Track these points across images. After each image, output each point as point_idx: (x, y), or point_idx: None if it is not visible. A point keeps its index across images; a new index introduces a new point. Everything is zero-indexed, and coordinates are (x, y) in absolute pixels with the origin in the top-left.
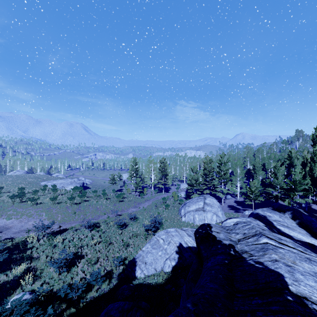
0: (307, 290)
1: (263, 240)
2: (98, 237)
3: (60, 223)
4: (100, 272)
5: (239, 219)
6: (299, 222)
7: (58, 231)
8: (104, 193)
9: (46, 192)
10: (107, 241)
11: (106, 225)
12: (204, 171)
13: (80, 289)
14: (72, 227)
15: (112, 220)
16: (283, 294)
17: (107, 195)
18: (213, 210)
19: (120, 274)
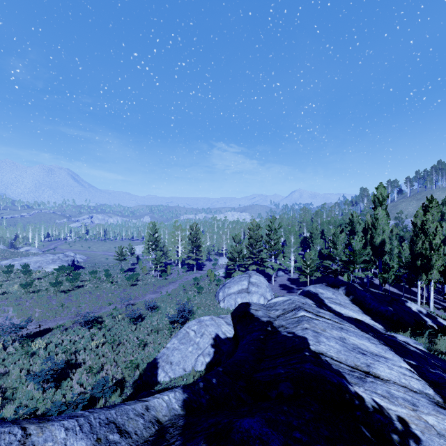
0: (325, 348)
1: (300, 314)
2: (101, 336)
3: (39, 322)
4: (108, 380)
5: (286, 298)
6: (353, 298)
7: (36, 332)
8: (107, 274)
9: (12, 276)
10: (114, 342)
11: (112, 319)
12: (250, 240)
13: (80, 404)
14: (59, 325)
15: (121, 312)
16: (303, 352)
17: (112, 278)
18: (260, 291)
19: (135, 382)
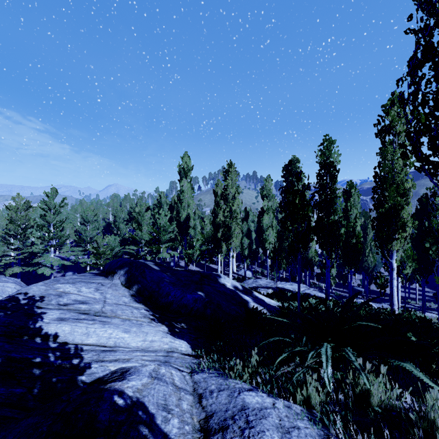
0: None
1: None
2: None
3: None
4: None
5: None
6: (139, 289)
7: None
8: None
9: None
10: None
11: None
12: (8, 226)
13: None
14: None
15: None
16: None
17: None
18: None
19: None
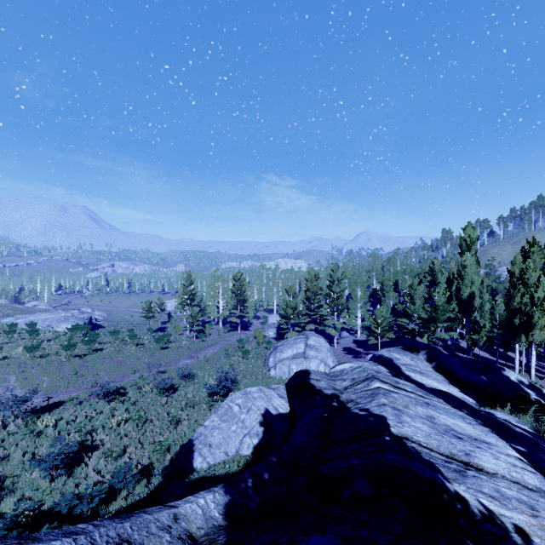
0: (410, 430)
1: (374, 385)
2: (124, 411)
3: (47, 393)
4: (132, 466)
5: (353, 364)
6: (437, 364)
7: (44, 406)
8: (132, 335)
9: (15, 337)
10: (140, 418)
11: (137, 390)
12: (307, 293)
13: (96, 497)
14: (72, 398)
15: (148, 381)
16: (382, 436)
17: (137, 339)
18: (319, 355)
19: (166, 468)
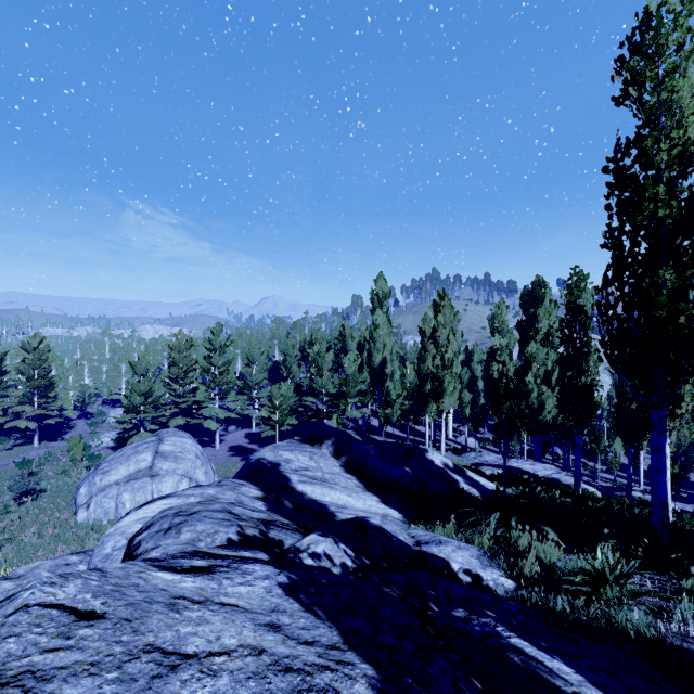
0: None
1: None
2: None
3: None
4: None
5: (174, 501)
6: (347, 460)
7: None
8: None
9: None
10: None
11: None
12: (172, 369)
13: None
14: None
15: None
16: None
17: None
18: (180, 468)
19: None
